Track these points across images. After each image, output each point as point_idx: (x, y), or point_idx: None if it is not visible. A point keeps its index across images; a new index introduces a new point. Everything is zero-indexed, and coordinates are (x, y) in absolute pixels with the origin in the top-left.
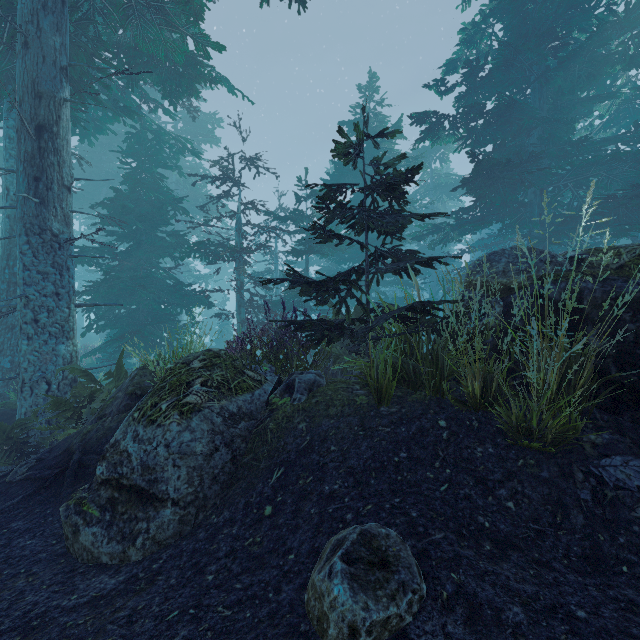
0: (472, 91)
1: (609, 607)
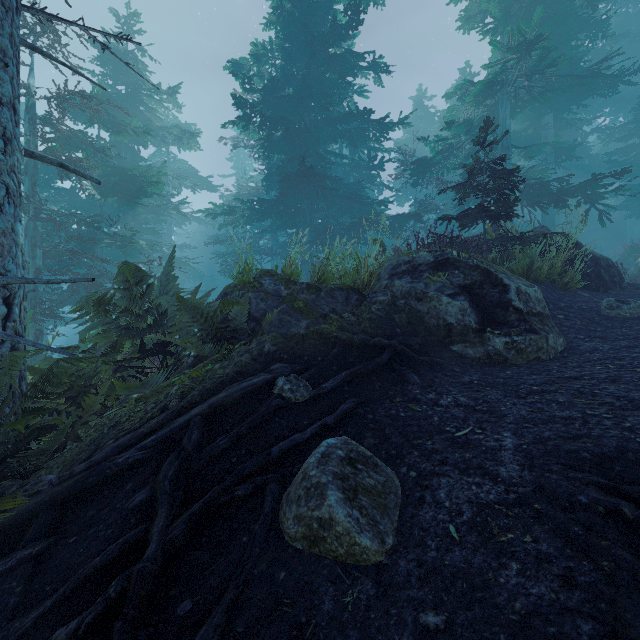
0: (266, 103)
1: None
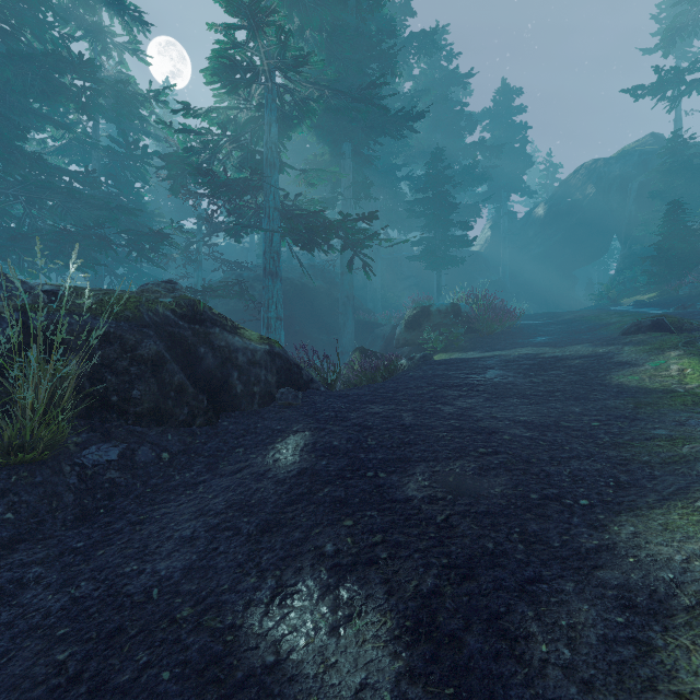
0: None
1: (97, 532)
